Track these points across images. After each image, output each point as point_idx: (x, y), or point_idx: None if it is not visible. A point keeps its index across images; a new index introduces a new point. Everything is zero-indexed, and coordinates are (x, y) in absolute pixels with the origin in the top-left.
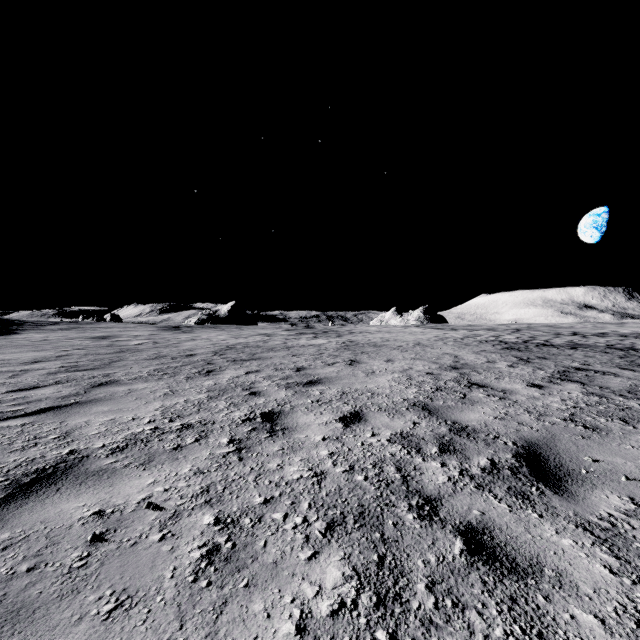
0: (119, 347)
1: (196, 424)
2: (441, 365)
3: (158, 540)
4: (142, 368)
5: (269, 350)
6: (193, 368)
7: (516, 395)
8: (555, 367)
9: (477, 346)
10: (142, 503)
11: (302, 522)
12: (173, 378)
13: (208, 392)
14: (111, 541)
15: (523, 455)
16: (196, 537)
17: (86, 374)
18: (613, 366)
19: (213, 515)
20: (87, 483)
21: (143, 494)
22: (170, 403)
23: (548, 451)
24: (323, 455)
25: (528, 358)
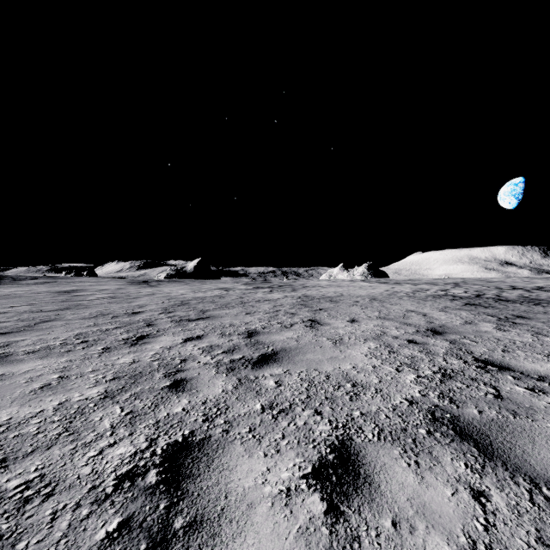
0: (71, 302)
1: (8, 499)
2: (417, 328)
3: None
4: (64, 332)
5: (223, 306)
6: (124, 332)
7: None
8: None
9: (435, 301)
10: None
11: None
12: (85, 350)
13: (111, 381)
14: None
15: None
16: None
17: None
18: None
19: None
20: None
21: None
22: (28, 412)
23: None
24: None
25: (506, 317)
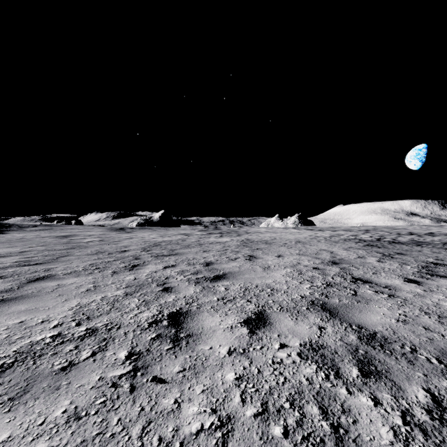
0: (73, 244)
1: (101, 329)
2: (322, 260)
3: None
4: (80, 263)
5: (186, 247)
6: (122, 263)
7: (401, 292)
8: (416, 262)
9: (344, 243)
10: None
11: None
12: (101, 273)
13: (126, 288)
14: None
15: None
16: None
17: (31, 269)
18: None
19: None
20: None
21: None
22: (87, 301)
23: None
24: (229, 381)
25: (389, 254)
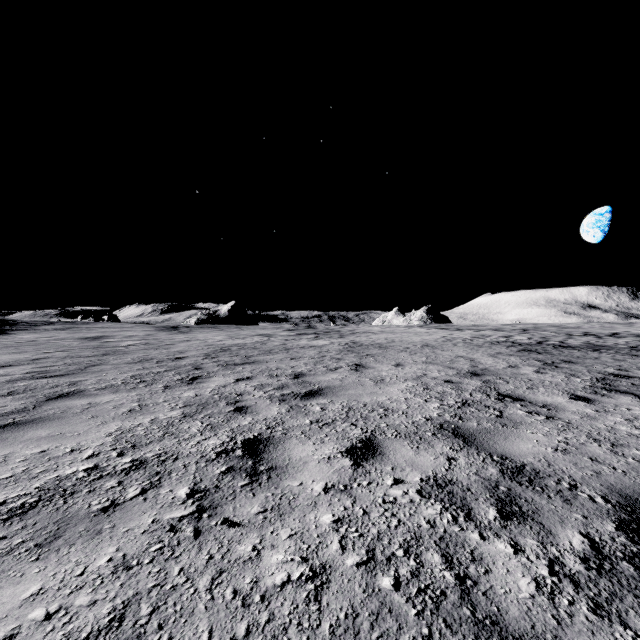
0: (106, 349)
1: (152, 460)
2: (458, 371)
3: None
4: (119, 374)
5: (266, 352)
6: (177, 374)
7: (565, 412)
8: (590, 373)
9: (490, 348)
10: None
11: None
12: (149, 387)
13: (184, 407)
14: None
15: (632, 525)
16: None
17: (50, 382)
18: None
19: None
20: None
21: (2, 629)
22: (131, 424)
23: None
24: (325, 524)
25: (553, 362)
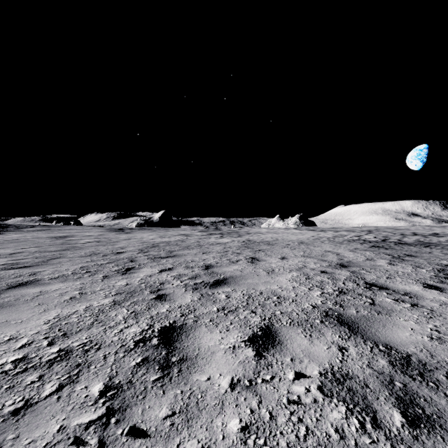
0: (68, 245)
1: (76, 350)
2: (330, 263)
3: None
4: (71, 266)
5: (185, 248)
6: (115, 266)
7: (425, 300)
8: (430, 265)
9: (349, 244)
10: None
11: None
12: (91, 277)
13: (115, 295)
14: None
15: None
16: None
17: (16, 272)
18: None
19: None
20: None
21: None
22: (68, 312)
23: None
24: (232, 434)
25: (399, 256)
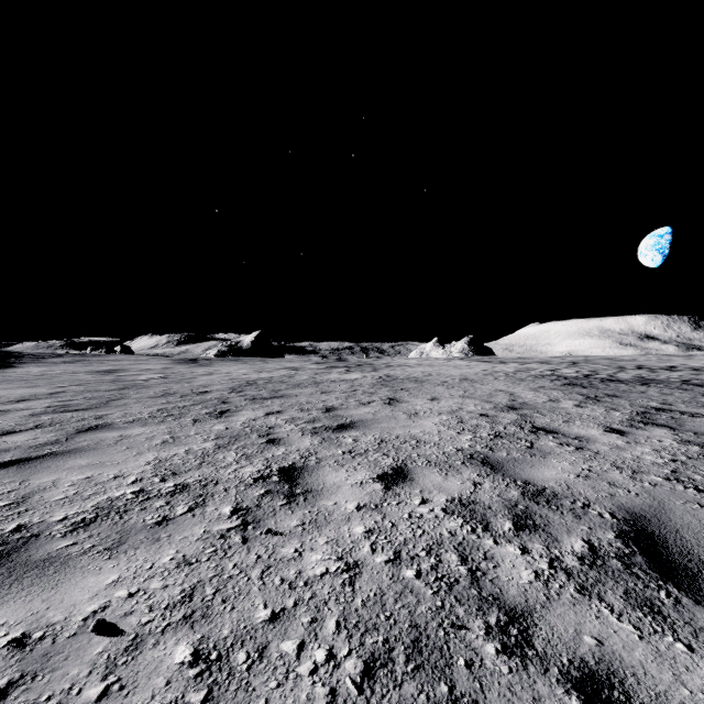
0: (124, 383)
1: (194, 485)
2: (496, 405)
3: (95, 699)
4: (144, 408)
5: (295, 386)
6: (204, 408)
7: (595, 444)
8: (631, 407)
9: (533, 382)
10: (90, 620)
11: (326, 660)
12: (177, 421)
13: (216, 439)
14: (20, 701)
15: (630, 534)
16: (157, 692)
17: (75, 416)
18: (700, 406)
19: (191, 645)
20: (22, 582)
21: (96, 603)
22: (167, 454)
23: (662, 528)
24: (357, 534)
25: (596, 396)
